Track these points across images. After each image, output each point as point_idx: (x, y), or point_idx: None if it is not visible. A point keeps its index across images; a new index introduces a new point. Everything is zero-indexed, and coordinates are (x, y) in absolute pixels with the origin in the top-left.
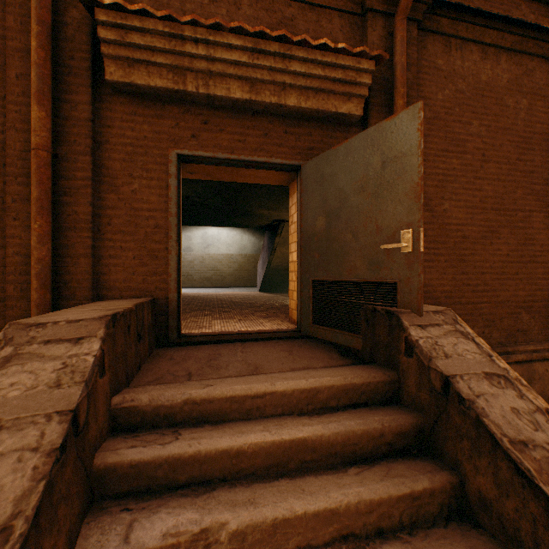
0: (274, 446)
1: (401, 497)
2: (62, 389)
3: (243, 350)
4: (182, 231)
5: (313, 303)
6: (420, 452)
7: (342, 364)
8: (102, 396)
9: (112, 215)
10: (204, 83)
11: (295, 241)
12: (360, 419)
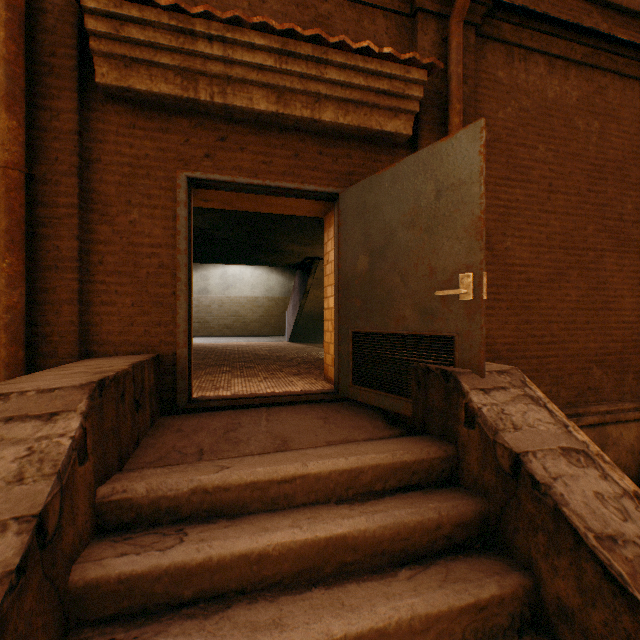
0: (306, 546)
1: (463, 608)
2: (24, 486)
3: (268, 417)
4: (197, 269)
5: (353, 359)
6: (485, 546)
7: (389, 434)
8: (83, 489)
9: (105, 252)
10: (221, 91)
11: (332, 284)
12: (412, 507)
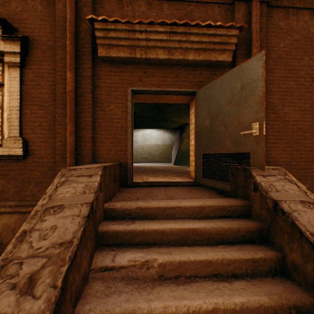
0: (180, 230)
1: (246, 259)
2: (86, 195)
3: (164, 190)
4: None
5: (203, 166)
6: (261, 242)
7: (218, 197)
8: (101, 201)
9: (101, 122)
10: (145, 52)
11: (193, 133)
12: (226, 222)
